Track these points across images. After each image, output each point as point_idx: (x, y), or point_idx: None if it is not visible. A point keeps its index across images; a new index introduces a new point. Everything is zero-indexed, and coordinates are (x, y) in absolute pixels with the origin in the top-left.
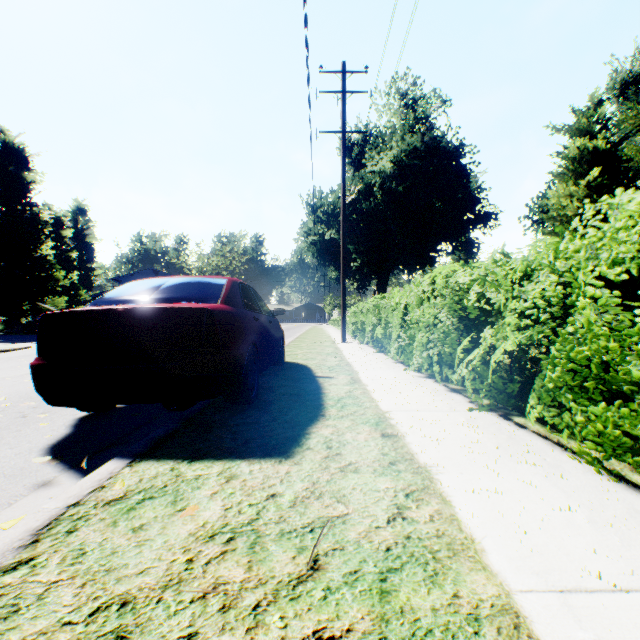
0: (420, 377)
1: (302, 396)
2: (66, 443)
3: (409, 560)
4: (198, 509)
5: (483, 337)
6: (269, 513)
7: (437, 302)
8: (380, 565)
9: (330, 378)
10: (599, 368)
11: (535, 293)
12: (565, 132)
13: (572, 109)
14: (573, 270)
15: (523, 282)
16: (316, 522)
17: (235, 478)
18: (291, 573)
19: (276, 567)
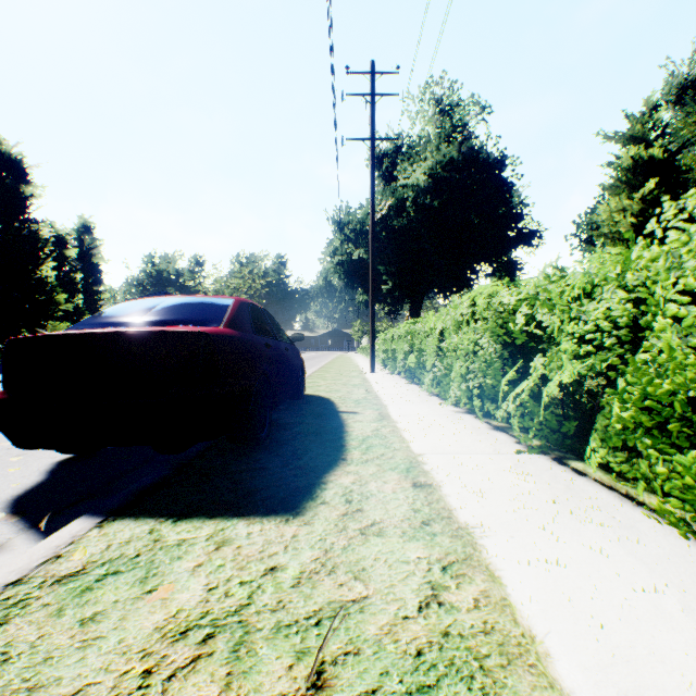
0: (458, 412)
1: (321, 435)
2: (34, 494)
3: (448, 672)
4: (173, 590)
5: (533, 366)
6: (265, 596)
7: (478, 326)
8: (408, 680)
9: (355, 413)
10: (685, 405)
11: (598, 313)
12: (617, 140)
13: (625, 115)
14: (649, 284)
15: (583, 300)
16: (325, 610)
17: (228, 544)
18: (284, 694)
19: (264, 684)
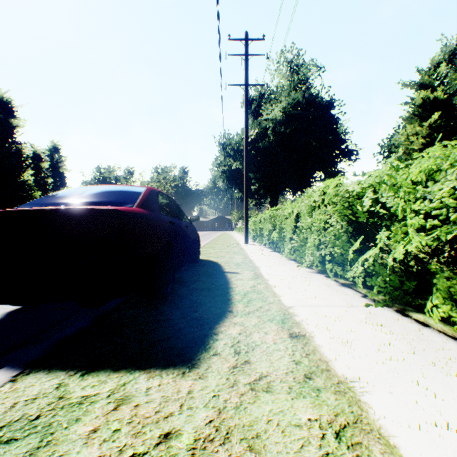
0: (311, 272)
1: (212, 291)
2: None
3: None
4: None
5: (378, 238)
6: None
7: (328, 209)
8: None
9: (236, 273)
10: None
11: (444, 193)
12: (412, 87)
13: (417, 69)
14: None
15: (428, 183)
16: None
17: (126, 402)
18: None
19: None
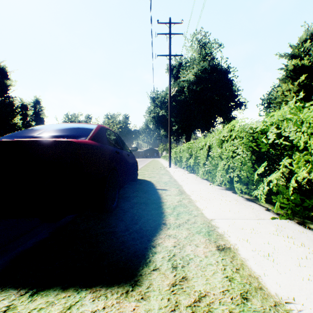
0: (221, 189)
1: (148, 205)
2: None
3: None
4: None
5: (281, 164)
6: None
7: (235, 142)
8: None
9: (165, 190)
10: None
11: None
12: (286, 57)
13: (289, 45)
14: None
15: None
16: None
17: None
18: None
19: None
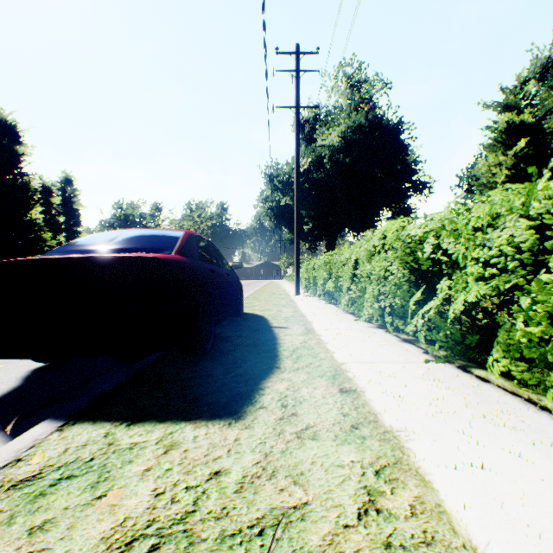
0: (371, 327)
1: (258, 346)
2: (9, 398)
3: None
4: (122, 495)
5: (439, 288)
6: (209, 502)
7: (388, 255)
8: None
9: (285, 328)
10: None
11: (502, 240)
12: (494, 108)
13: (501, 88)
14: None
15: (487, 229)
16: (267, 518)
17: (175, 447)
18: None
19: None
